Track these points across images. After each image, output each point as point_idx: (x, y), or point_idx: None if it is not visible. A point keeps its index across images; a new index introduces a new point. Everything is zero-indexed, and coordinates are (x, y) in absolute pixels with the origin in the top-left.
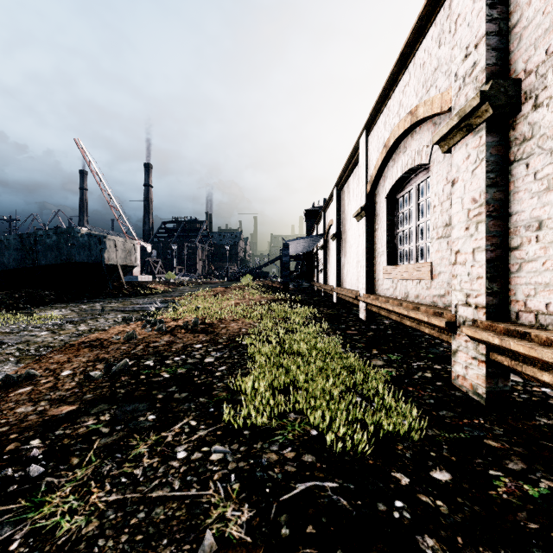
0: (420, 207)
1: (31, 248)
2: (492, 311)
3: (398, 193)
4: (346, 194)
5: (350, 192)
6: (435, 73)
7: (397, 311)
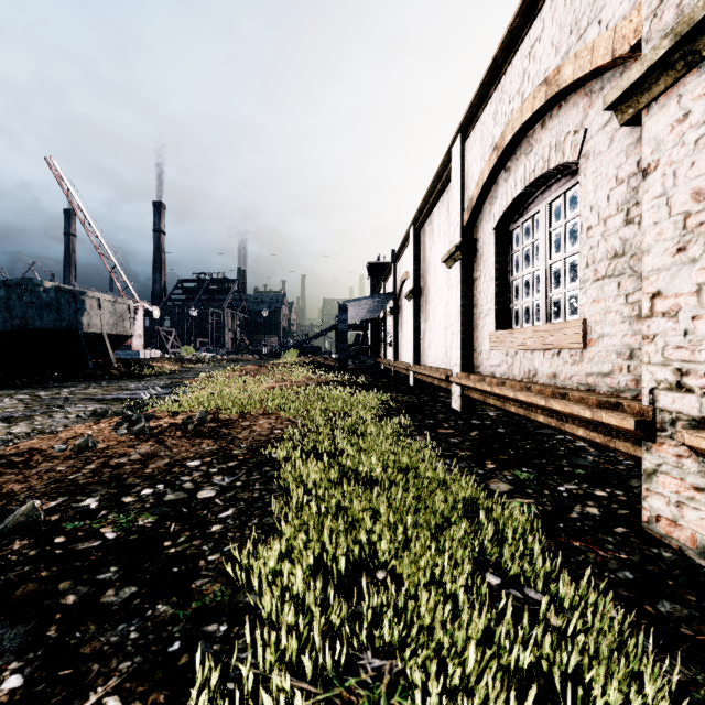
0: (553, 238)
1: None
2: None
3: (514, 221)
4: (427, 235)
5: (434, 230)
6: None
7: (525, 399)
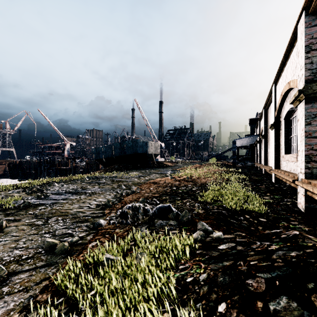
0: None
1: (123, 148)
2: (308, 175)
3: (291, 116)
4: (269, 113)
5: (271, 112)
6: (295, 69)
7: (281, 176)
